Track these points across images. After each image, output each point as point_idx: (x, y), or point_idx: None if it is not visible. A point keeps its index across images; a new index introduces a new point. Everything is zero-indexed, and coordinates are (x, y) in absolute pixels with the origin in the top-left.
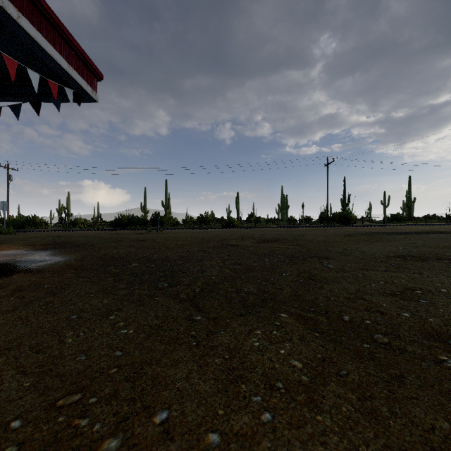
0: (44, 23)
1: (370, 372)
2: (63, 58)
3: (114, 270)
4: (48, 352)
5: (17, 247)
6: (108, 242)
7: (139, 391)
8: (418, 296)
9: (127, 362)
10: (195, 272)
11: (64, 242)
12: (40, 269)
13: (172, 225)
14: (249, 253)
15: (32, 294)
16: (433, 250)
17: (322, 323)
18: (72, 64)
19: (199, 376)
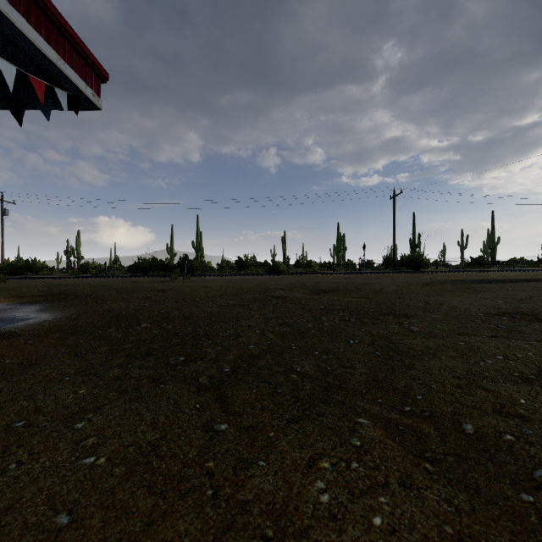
0: None
1: None
2: (50, 47)
3: (114, 335)
4: None
5: None
6: (117, 293)
7: None
8: None
9: None
10: (226, 338)
11: (62, 292)
12: (15, 332)
13: (204, 271)
14: (300, 308)
15: None
16: None
17: (430, 438)
18: (64, 56)
19: None
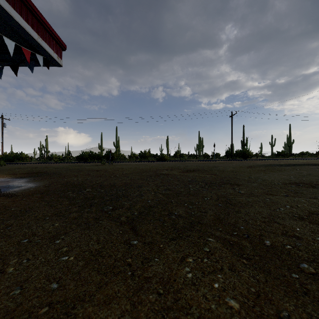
0: (18, 2)
1: (310, 313)
2: (33, 31)
3: (71, 195)
4: None
5: (2, 176)
6: (71, 172)
7: None
8: None
9: (60, 298)
10: (135, 196)
11: (39, 171)
12: (14, 193)
13: (120, 159)
14: (176, 180)
15: None
16: (317, 178)
17: (246, 248)
18: (41, 36)
19: None
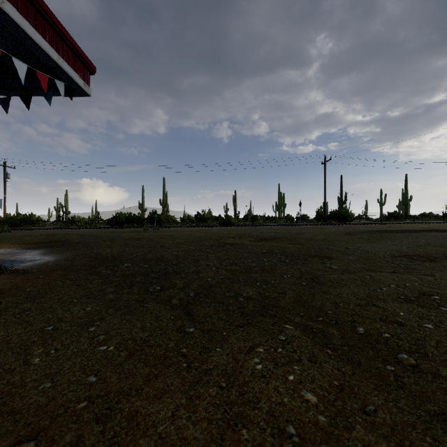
0: (32, 11)
1: (402, 408)
2: (52, 49)
3: (104, 271)
4: (7, 377)
5: (8, 246)
6: (102, 241)
7: (110, 438)
8: (437, 302)
9: (100, 392)
10: (190, 273)
11: (57, 240)
12: (27, 270)
13: (169, 223)
14: (247, 252)
15: (10, 299)
16: (438, 249)
17: (333, 336)
18: (62, 55)
19: (187, 415)
